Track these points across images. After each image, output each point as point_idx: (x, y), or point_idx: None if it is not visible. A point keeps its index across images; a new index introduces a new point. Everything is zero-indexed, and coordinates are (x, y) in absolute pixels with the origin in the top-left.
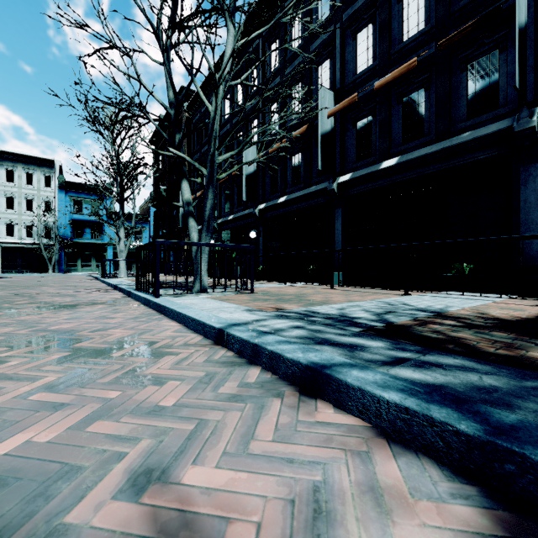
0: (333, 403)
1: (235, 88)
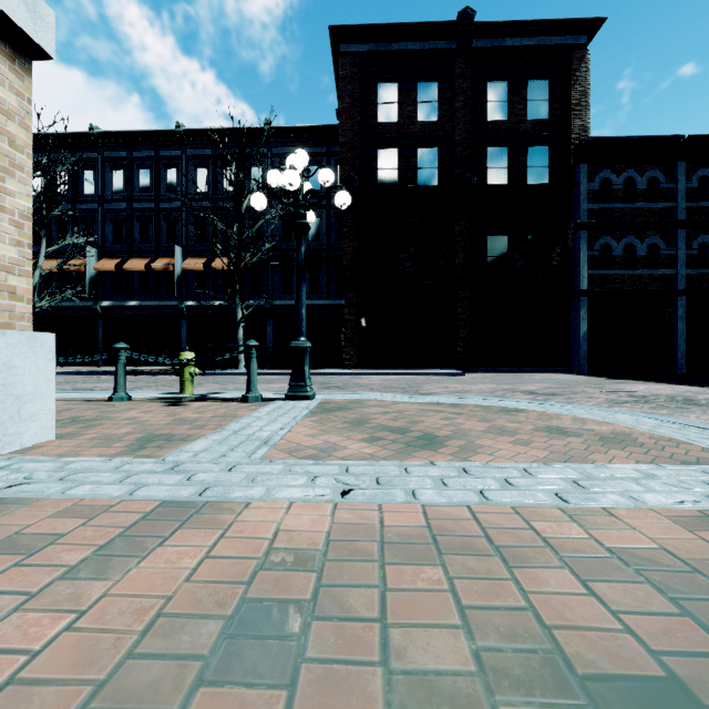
0: (110, 375)
1: None
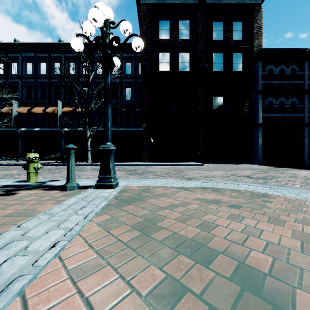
0: (18, 166)
1: None
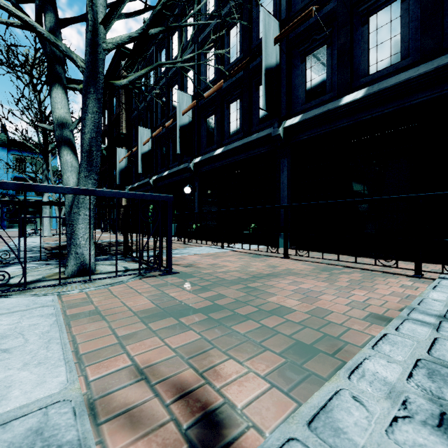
0: None
1: (171, 41)
